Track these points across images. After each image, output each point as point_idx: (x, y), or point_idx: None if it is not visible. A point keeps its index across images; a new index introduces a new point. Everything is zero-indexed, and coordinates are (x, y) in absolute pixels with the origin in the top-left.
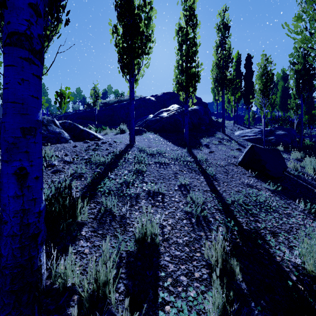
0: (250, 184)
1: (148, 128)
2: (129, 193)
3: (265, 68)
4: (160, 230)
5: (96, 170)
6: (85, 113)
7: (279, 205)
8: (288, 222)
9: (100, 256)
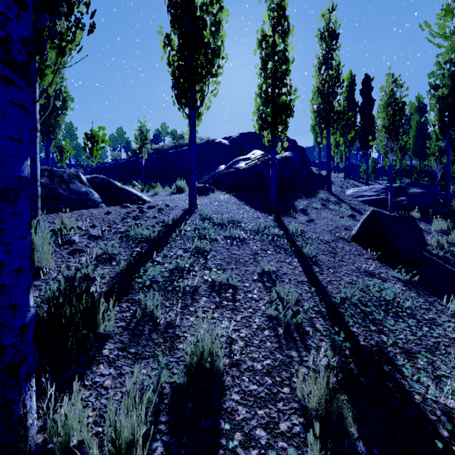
0: (370, 271)
1: (217, 185)
2: (183, 285)
3: (393, 95)
4: (227, 347)
5: (134, 250)
6: (127, 164)
7: (416, 305)
8: (432, 335)
9: (129, 392)
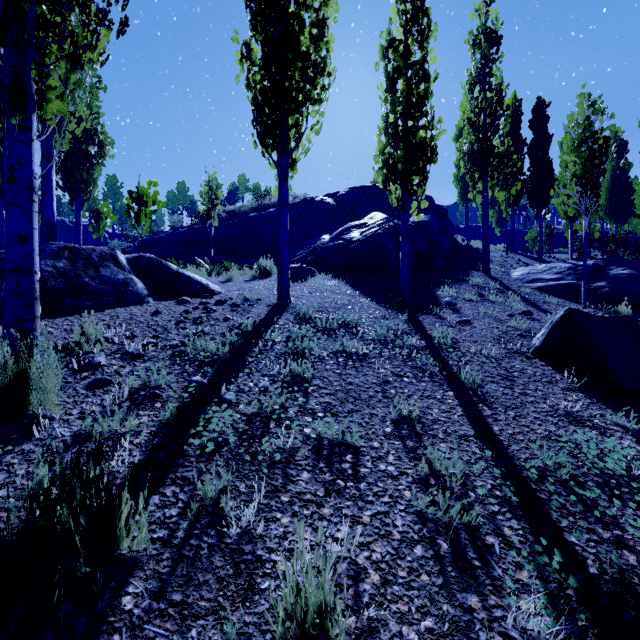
0: (574, 413)
1: (319, 265)
2: (269, 447)
3: (589, 126)
4: (349, 587)
5: (192, 379)
6: (190, 233)
7: None
8: None
9: None
